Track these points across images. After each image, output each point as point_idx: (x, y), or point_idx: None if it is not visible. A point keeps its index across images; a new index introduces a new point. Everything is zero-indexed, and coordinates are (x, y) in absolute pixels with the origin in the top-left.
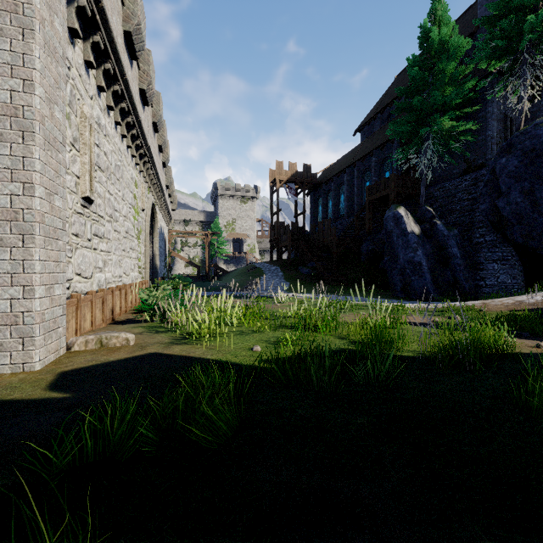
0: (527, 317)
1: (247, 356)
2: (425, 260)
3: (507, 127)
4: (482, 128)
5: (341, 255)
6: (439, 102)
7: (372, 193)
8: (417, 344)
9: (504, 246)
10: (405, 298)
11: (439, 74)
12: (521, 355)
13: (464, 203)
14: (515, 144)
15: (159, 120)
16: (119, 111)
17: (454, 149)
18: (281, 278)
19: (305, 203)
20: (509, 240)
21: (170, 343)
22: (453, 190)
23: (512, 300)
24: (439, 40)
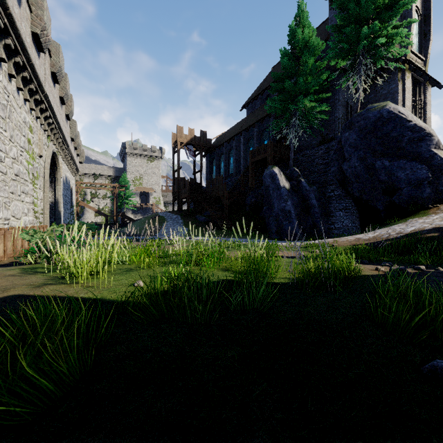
0: (364, 249)
1: (125, 292)
2: (293, 208)
3: (349, 112)
4: (332, 111)
5: (231, 206)
6: (303, 87)
7: (255, 156)
8: (287, 272)
9: (347, 199)
10: (279, 239)
11: (303, 65)
12: (366, 277)
13: (320, 166)
14: (354, 123)
15: (59, 71)
16: (3, 47)
17: (313, 125)
18: (181, 225)
19: (201, 163)
20: (350, 194)
21: (43, 283)
22: (313, 156)
23: (354, 238)
24: (303, 38)
